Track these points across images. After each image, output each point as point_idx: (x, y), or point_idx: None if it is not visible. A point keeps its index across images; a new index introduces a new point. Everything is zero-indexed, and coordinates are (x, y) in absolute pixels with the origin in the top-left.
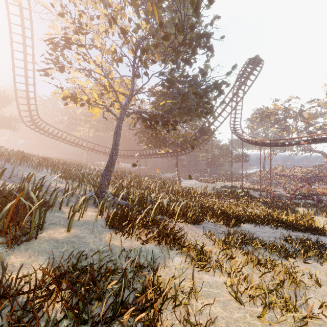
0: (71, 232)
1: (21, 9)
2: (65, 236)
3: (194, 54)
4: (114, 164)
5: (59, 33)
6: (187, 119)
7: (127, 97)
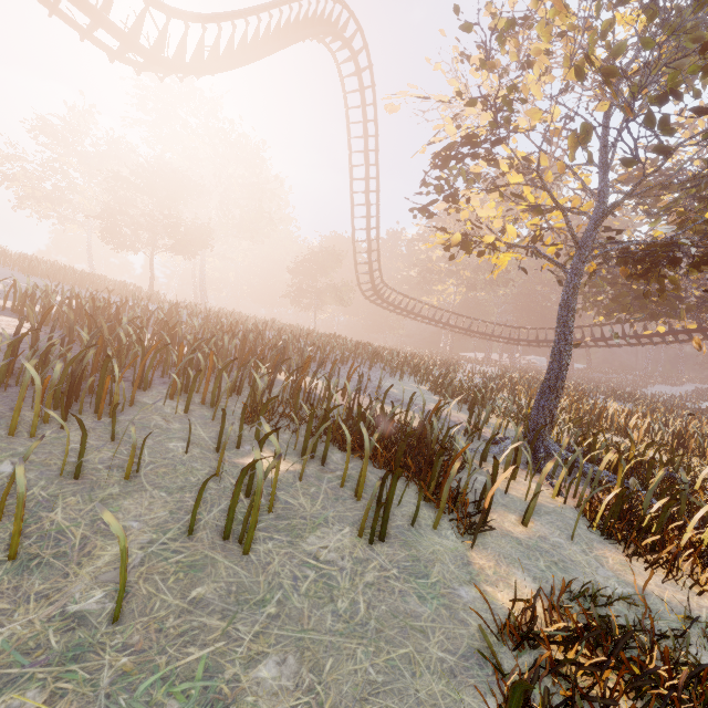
0: (529, 527)
1: (364, 110)
2: (525, 533)
3: None
4: (563, 379)
5: (451, 134)
6: None
7: (590, 217)
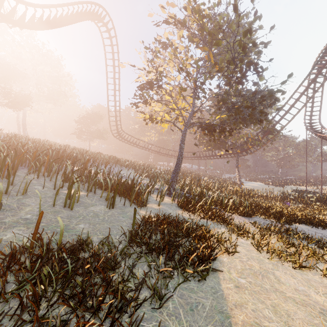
0: (160, 207)
1: (113, 54)
2: (158, 208)
3: (245, 77)
4: (180, 167)
5: (144, 79)
6: (242, 127)
7: (189, 114)
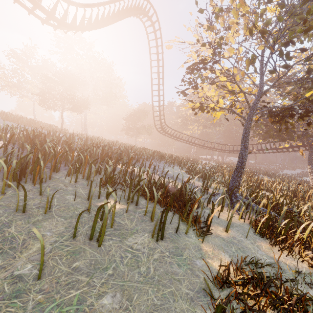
0: (228, 233)
1: (157, 48)
2: (226, 235)
3: None
4: (244, 167)
5: (195, 58)
6: None
7: (255, 96)
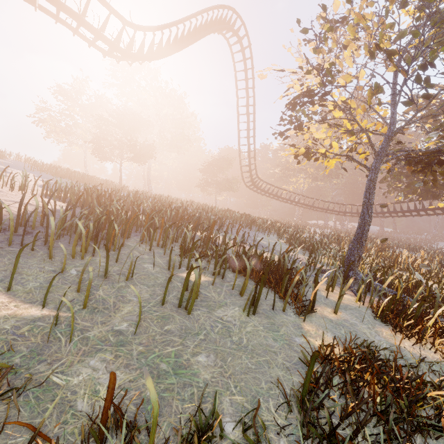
0: (338, 315)
1: (246, 72)
2: (335, 317)
3: None
4: (366, 234)
5: (298, 89)
6: None
7: (384, 136)
